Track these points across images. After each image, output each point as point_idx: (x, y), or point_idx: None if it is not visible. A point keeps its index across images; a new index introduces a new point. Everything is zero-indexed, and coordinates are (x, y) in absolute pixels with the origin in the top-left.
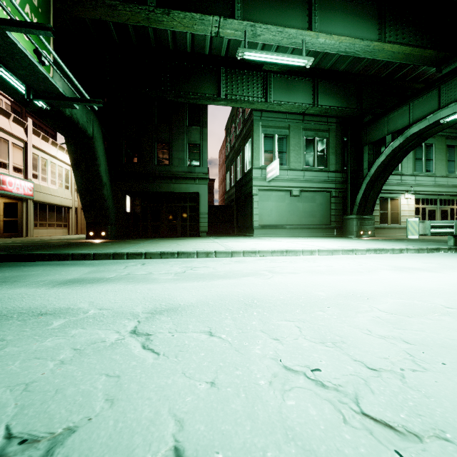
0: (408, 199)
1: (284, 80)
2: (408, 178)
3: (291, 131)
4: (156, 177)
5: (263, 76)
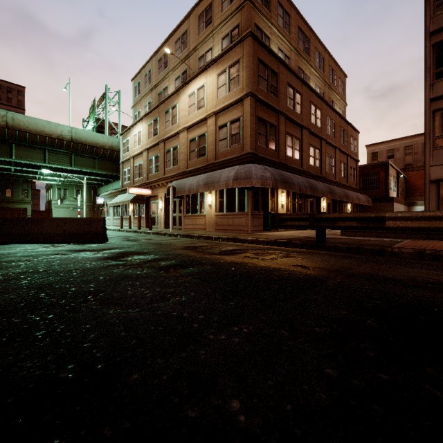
0: None
1: None
2: None
3: (70, 187)
4: (6, 202)
5: None
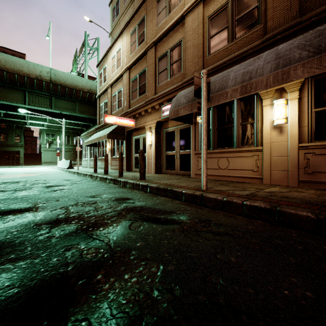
0: None
1: None
2: None
3: (57, 133)
4: (1, 145)
5: None
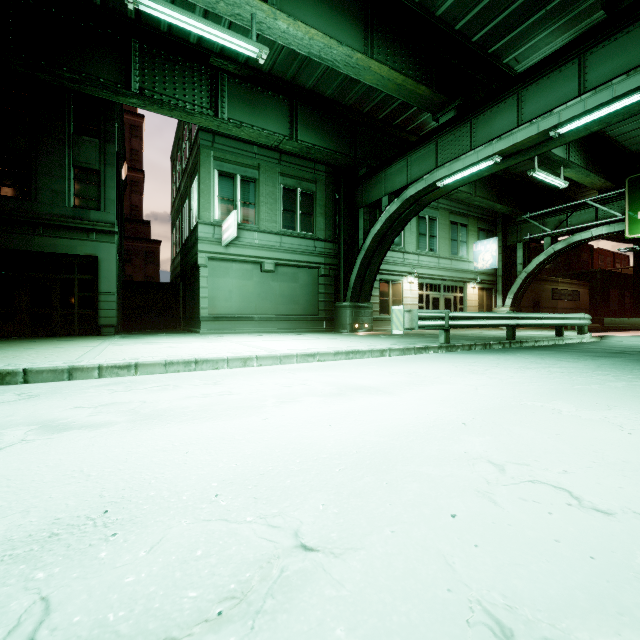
0: (412, 283)
1: (246, 90)
2: (411, 257)
3: (262, 173)
4: None
5: (212, 75)
